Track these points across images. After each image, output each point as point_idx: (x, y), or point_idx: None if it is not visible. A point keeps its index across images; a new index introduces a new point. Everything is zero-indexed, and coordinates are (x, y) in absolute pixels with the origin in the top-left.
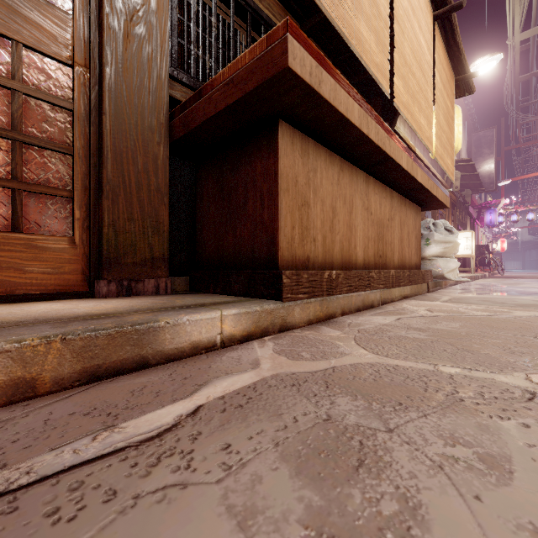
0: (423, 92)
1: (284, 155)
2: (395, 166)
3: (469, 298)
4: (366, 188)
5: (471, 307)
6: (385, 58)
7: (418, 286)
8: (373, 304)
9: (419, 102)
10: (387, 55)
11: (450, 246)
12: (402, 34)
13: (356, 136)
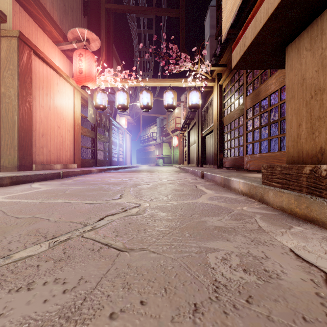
0: None
1: (290, 71)
2: None
3: None
4: None
5: None
6: None
7: None
8: None
9: None
10: None
11: None
12: None
13: None
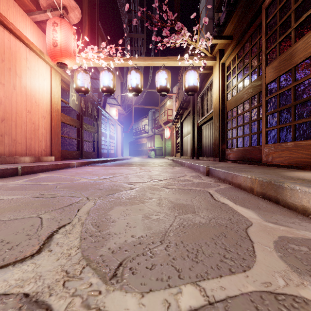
0: None
1: None
2: None
3: None
4: None
5: None
6: None
7: None
8: None
9: None
10: None
11: None
12: None
13: None
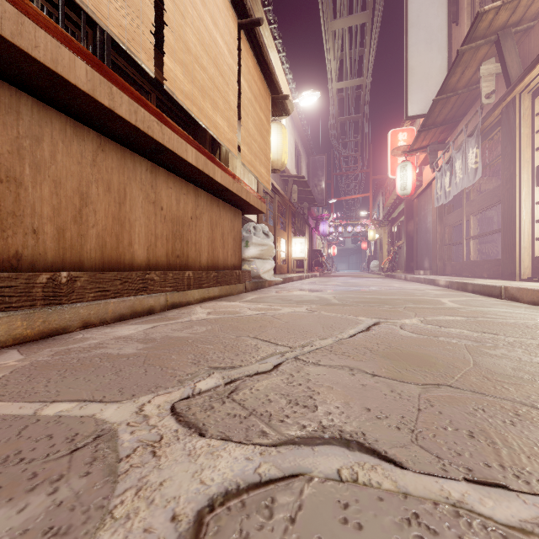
0: (221, 91)
1: None
2: (179, 158)
3: (270, 297)
4: (153, 179)
5: (256, 306)
6: (145, 28)
7: (231, 286)
8: (153, 310)
9: (213, 100)
10: (148, 26)
11: (266, 249)
12: (181, 17)
13: (96, 106)
